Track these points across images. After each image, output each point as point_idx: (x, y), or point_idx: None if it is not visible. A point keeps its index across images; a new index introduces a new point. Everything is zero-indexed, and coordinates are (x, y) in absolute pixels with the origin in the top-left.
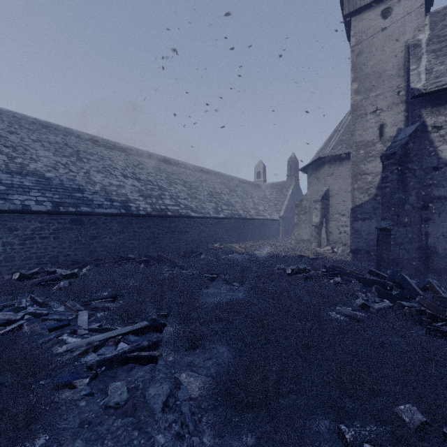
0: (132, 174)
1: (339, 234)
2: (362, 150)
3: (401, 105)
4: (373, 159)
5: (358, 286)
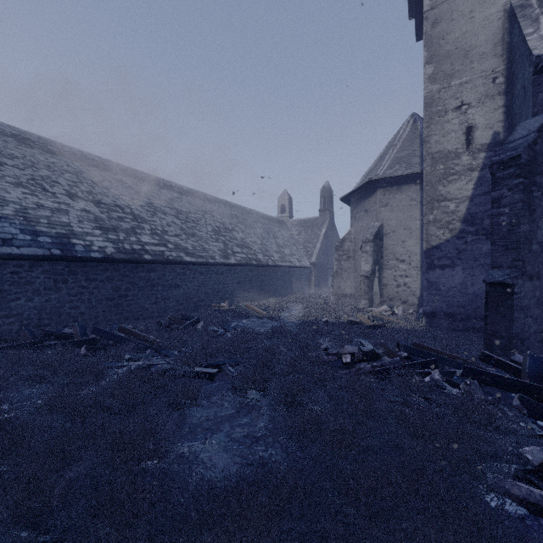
0: (87, 194)
1: (396, 287)
2: (440, 164)
3: (498, 97)
4: (457, 178)
5: (480, 390)
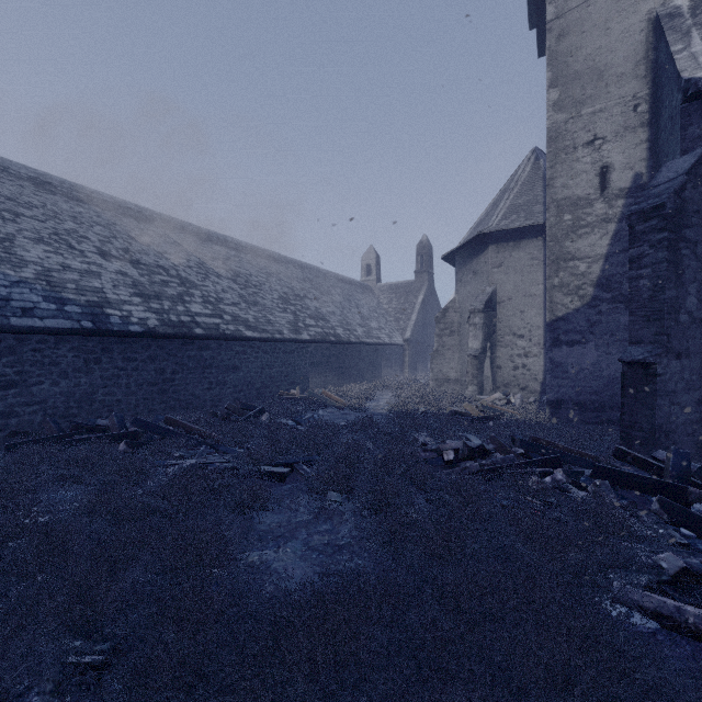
0: (122, 253)
1: (513, 370)
2: (567, 214)
3: (640, 130)
4: (588, 231)
5: (612, 492)
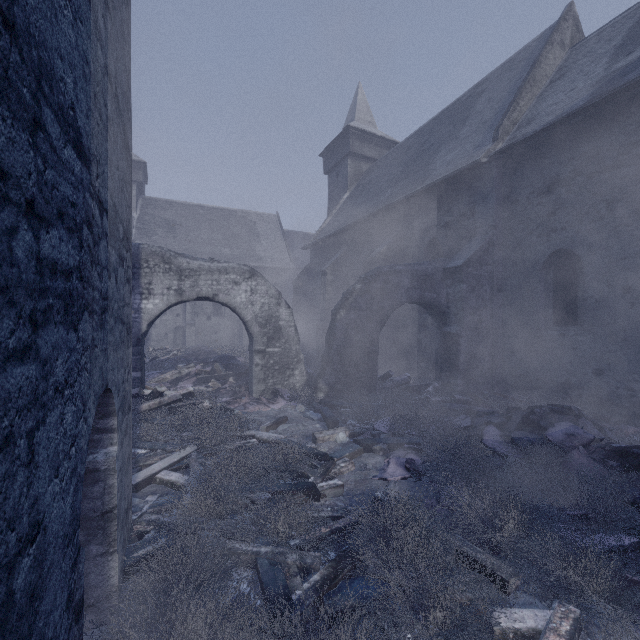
0: None
1: None
2: None
3: None
4: None
5: None
